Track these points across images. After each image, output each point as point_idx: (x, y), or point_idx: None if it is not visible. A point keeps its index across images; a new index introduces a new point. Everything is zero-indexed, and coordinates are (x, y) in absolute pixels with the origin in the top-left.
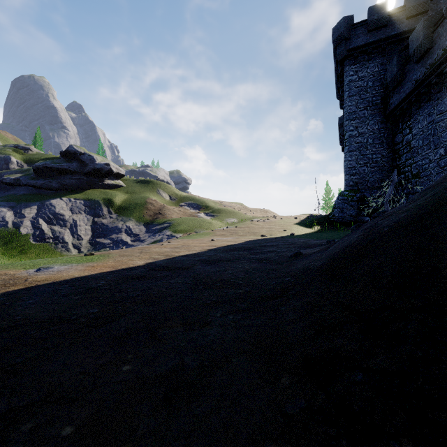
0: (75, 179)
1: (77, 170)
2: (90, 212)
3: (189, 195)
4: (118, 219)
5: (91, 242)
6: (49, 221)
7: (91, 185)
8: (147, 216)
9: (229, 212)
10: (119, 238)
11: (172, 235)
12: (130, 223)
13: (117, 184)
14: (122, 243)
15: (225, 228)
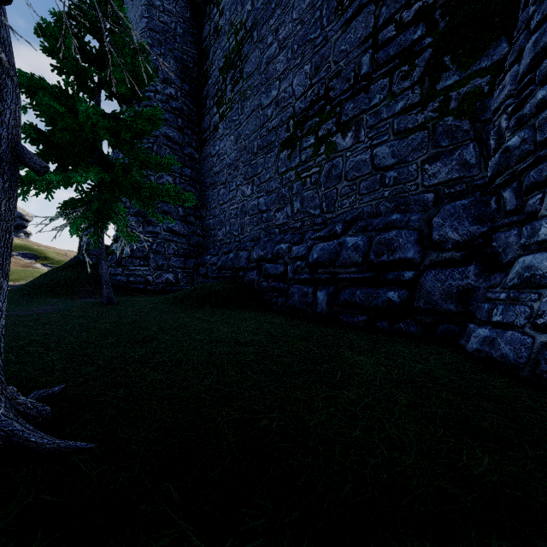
0: None
1: None
2: None
3: (25, 242)
4: None
5: None
6: None
7: None
8: None
9: None
10: None
11: None
12: None
13: None
14: None
15: None
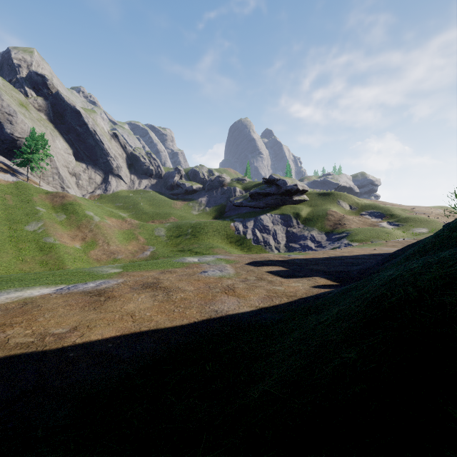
0: (273, 199)
1: (274, 193)
2: (284, 224)
3: (372, 202)
4: (304, 229)
5: (286, 246)
6: (260, 231)
7: (283, 202)
8: (328, 226)
9: (419, 221)
10: (305, 244)
11: (348, 243)
12: (314, 232)
13: (302, 199)
14: (308, 248)
15: (400, 240)
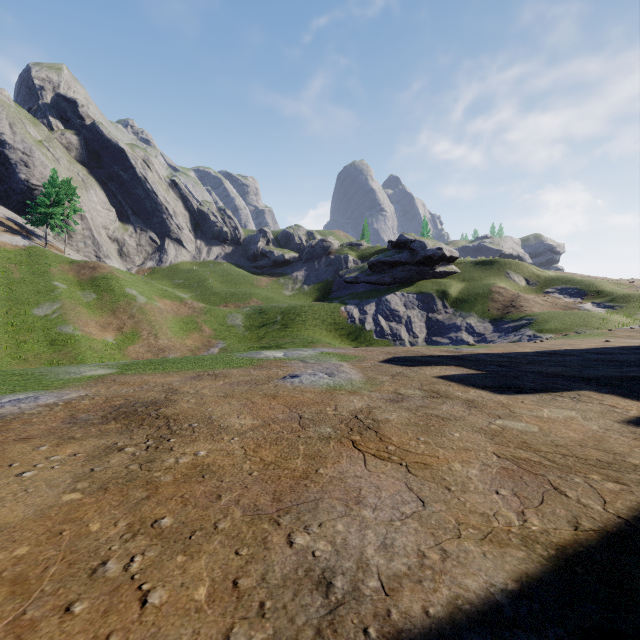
0: (405, 271)
1: (407, 261)
2: (423, 307)
3: (561, 274)
4: (455, 315)
5: (427, 341)
6: (386, 318)
7: (420, 275)
8: (493, 310)
9: None
10: (459, 337)
11: (535, 335)
12: (471, 320)
13: (450, 271)
14: (463, 343)
15: (635, 327)
